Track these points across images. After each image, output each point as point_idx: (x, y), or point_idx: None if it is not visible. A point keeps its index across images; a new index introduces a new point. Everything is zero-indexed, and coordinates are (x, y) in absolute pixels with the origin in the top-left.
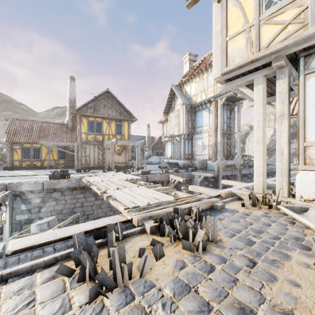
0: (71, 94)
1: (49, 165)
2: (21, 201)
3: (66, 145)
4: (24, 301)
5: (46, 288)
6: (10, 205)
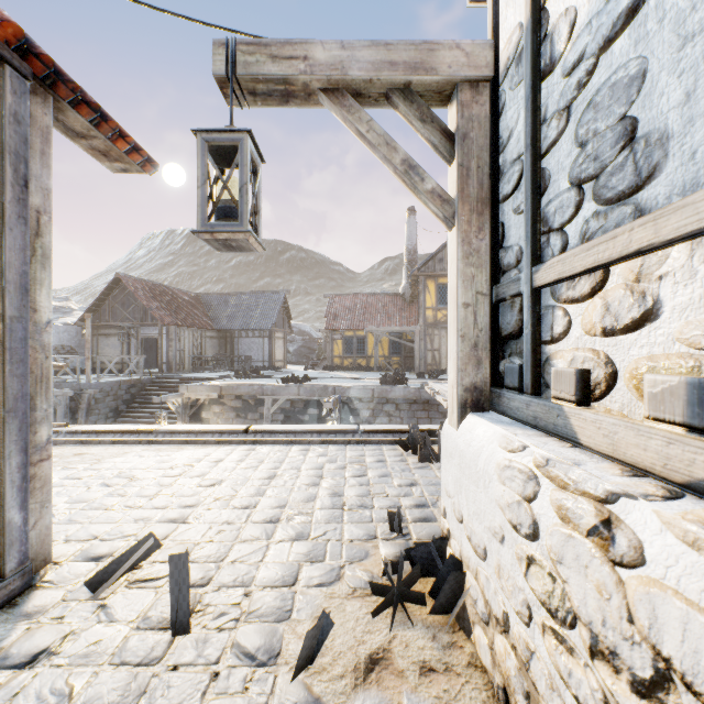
0: (409, 239)
1: (377, 364)
2: (349, 411)
3: (401, 332)
4: (377, 453)
5: (390, 452)
6: (339, 413)
